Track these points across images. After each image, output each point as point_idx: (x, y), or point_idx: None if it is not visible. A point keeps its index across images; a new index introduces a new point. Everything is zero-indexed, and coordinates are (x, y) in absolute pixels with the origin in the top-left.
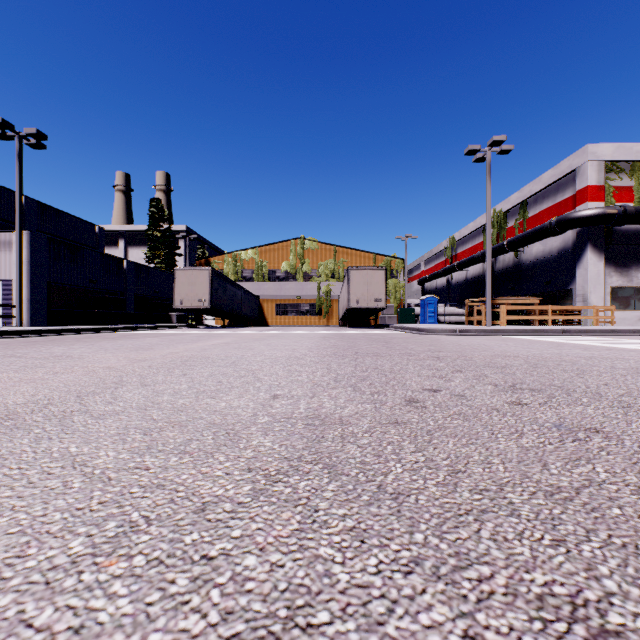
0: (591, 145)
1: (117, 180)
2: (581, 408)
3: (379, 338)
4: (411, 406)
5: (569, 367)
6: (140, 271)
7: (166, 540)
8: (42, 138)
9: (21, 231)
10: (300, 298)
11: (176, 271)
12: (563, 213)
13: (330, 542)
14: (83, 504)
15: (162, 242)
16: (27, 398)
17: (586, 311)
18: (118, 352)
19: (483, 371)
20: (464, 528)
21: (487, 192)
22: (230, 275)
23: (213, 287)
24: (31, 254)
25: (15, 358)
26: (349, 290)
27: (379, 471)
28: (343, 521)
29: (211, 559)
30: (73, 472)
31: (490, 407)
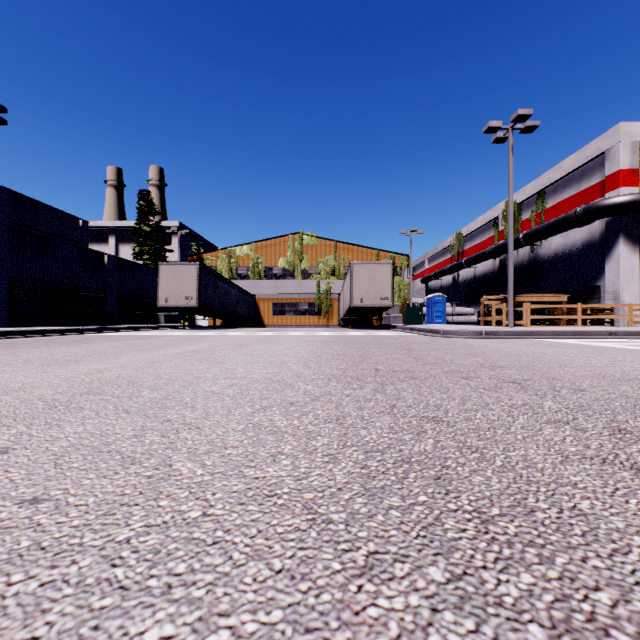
0: (624, 124)
1: (109, 175)
2: None
3: (393, 343)
4: None
5: None
6: (124, 267)
7: None
8: None
9: None
10: (298, 297)
11: (160, 266)
12: (589, 202)
13: None
14: None
15: (151, 237)
16: None
17: (618, 310)
18: (13, 369)
19: None
20: None
21: (509, 175)
22: (224, 272)
23: (201, 284)
24: None
25: None
26: (352, 287)
27: None
28: None
29: None
30: None
31: None
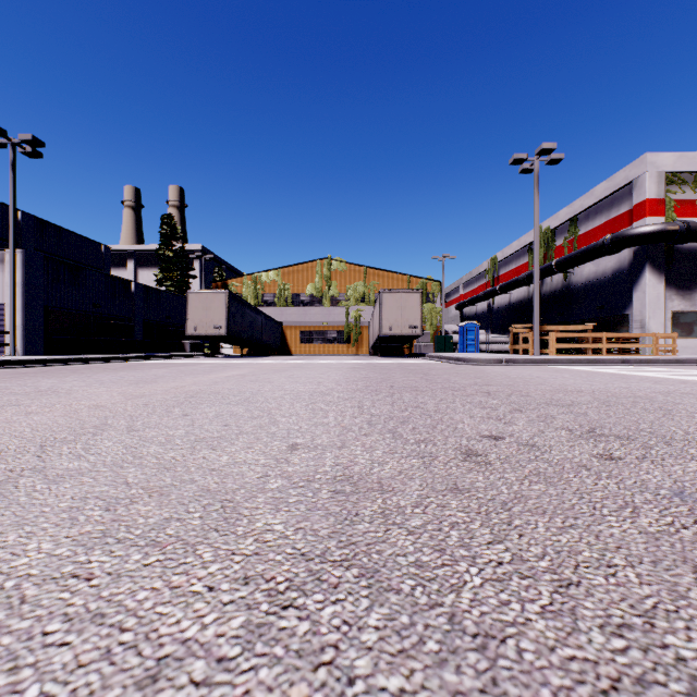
0: (650, 154)
1: (126, 195)
2: (695, 465)
3: (416, 369)
4: (471, 461)
5: (649, 405)
6: (150, 294)
7: None
8: (38, 145)
9: (15, 249)
10: (327, 324)
11: (189, 294)
12: (618, 230)
13: None
14: None
15: (175, 263)
16: None
17: (644, 339)
18: (114, 386)
19: (547, 410)
20: None
21: (535, 206)
22: (250, 299)
23: (230, 312)
24: (26, 275)
25: None
26: (381, 315)
27: (446, 583)
28: None
29: None
30: None
31: (575, 463)
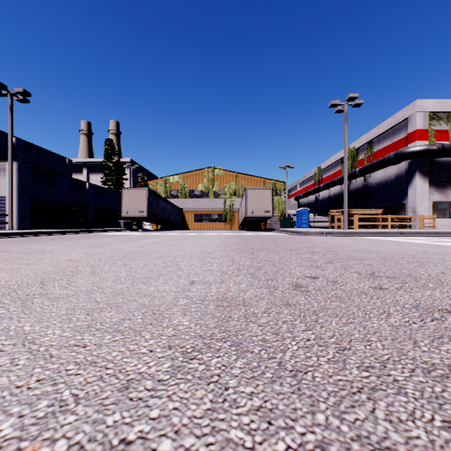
0: (419, 100)
1: (82, 126)
2: (430, 292)
3: (268, 238)
4: (297, 290)
5: (411, 259)
6: (98, 190)
7: (90, 421)
8: (27, 95)
9: (12, 162)
10: (211, 210)
11: (123, 190)
12: (398, 149)
13: (240, 423)
14: (23, 382)
15: (113, 170)
16: (2, 284)
17: (415, 219)
18: (79, 248)
19: (348, 262)
20: (360, 408)
21: (345, 134)
22: (162, 193)
23: (149, 202)
24: (19, 178)
25: (2, 252)
26: (246, 204)
27: (278, 348)
28: (250, 400)
29: (129, 444)
30: (22, 349)
31: (359, 291)
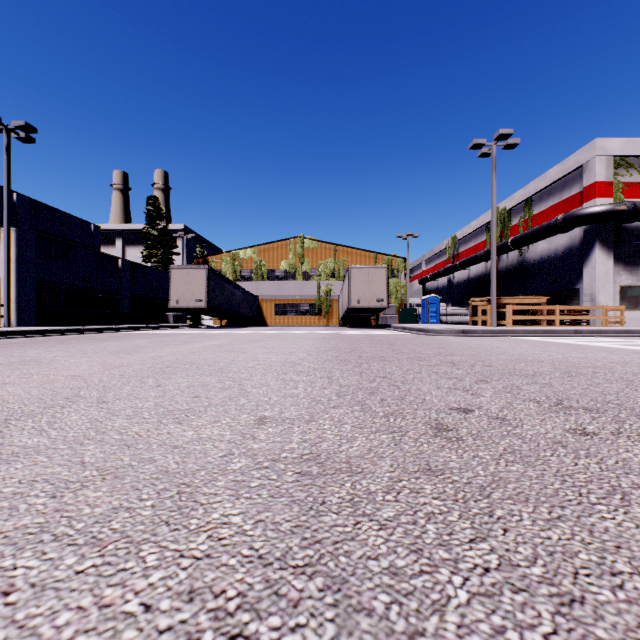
0: (599, 140)
1: (115, 179)
2: None
3: (382, 339)
4: (442, 437)
5: (610, 375)
6: (136, 270)
7: None
8: (31, 131)
9: (9, 228)
10: (299, 298)
11: (172, 270)
12: (570, 210)
13: None
14: None
15: (159, 241)
16: None
17: (594, 311)
18: (96, 356)
19: (512, 381)
20: None
21: (493, 188)
22: (228, 274)
23: (210, 286)
24: (20, 252)
25: None
26: (350, 289)
27: (426, 599)
28: None
29: None
30: None
31: (549, 439)
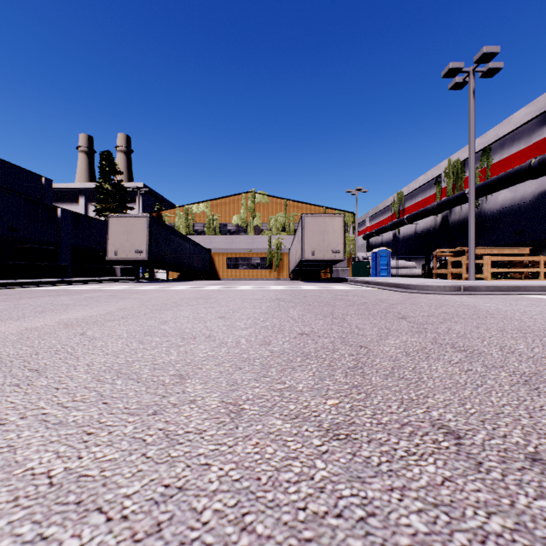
0: None
1: (80, 142)
2: None
3: (366, 302)
4: None
5: None
6: (80, 221)
7: None
8: None
9: None
10: (251, 251)
11: (110, 218)
12: (541, 154)
13: None
14: None
15: (112, 195)
16: None
17: None
18: None
19: None
20: None
21: (470, 120)
22: (181, 228)
23: (152, 236)
24: None
25: None
26: (303, 240)
27: None
28: None
29: None
30: None
31: None
